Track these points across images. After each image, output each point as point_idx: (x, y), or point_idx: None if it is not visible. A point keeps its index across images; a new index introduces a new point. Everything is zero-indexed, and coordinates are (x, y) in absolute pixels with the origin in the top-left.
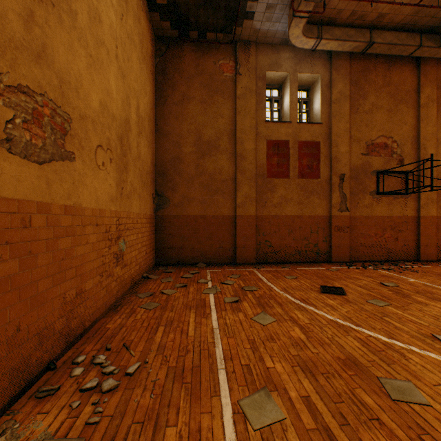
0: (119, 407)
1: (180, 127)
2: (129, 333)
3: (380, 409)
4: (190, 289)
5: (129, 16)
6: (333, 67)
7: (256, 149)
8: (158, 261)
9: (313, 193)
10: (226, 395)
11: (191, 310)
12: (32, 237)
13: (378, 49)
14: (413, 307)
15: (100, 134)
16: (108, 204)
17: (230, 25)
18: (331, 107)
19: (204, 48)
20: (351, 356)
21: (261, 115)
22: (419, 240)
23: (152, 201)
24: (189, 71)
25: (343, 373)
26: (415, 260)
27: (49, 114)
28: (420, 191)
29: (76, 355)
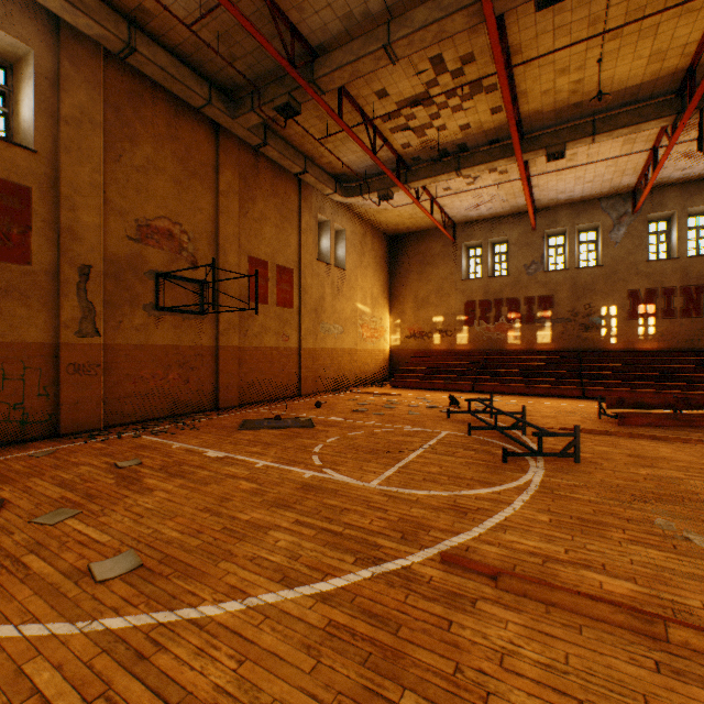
0: None
1: None
2: None
3: None
4: None
5: None
6: (67, 51)
7: None
8: None
9: (14, 294)
10: None
11: None
12: None
13: (149, 68)
14: (122, 505)
15: None
16: None
17: None
18: (60, 128)
19: None
20: None
21: None
22: (219, 381)
23: None
24: None
25: None
26: (215, 409)
27: None
28: (216, 312)
29: None
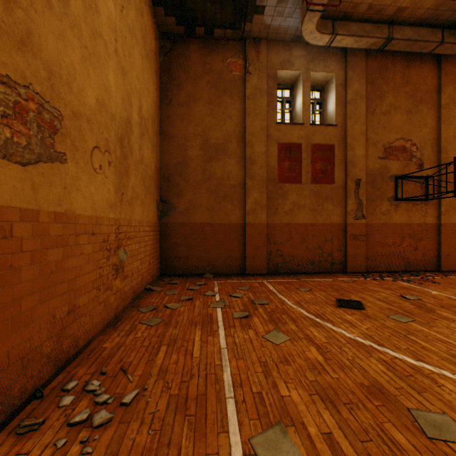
0: (111, 446)
1: (186, 130)
2: (127, 353)
3: (415, 450)
4: (196, 302)
5: (131, 8)
6: (349, 65)
7: (267, 152)
8: (162, 271)
9: (327, 199)
10: (235, 432)
11: (196, 327)
12: (13, 248)
13: (397, 45)
14: (439, 324)
15: (97, 134)
16: (106, 211)
17: (239, 20)
18: (346, 108)
19: (211, 45)
20: (375, 382)
21: (272, 116)
22: (440, 249)
23: (156, 208)
24: (196, 70)
25: (368, 403)
26: (436, 271)
27: (35, 109)
28: (441, 197)
29: (67, 381)
